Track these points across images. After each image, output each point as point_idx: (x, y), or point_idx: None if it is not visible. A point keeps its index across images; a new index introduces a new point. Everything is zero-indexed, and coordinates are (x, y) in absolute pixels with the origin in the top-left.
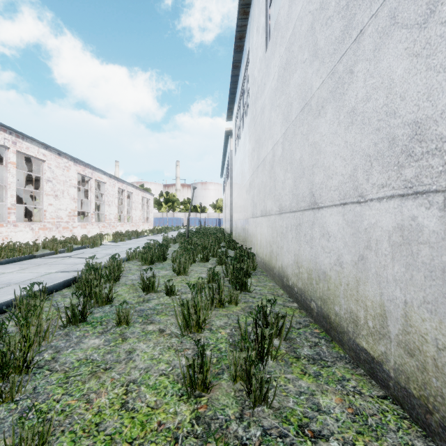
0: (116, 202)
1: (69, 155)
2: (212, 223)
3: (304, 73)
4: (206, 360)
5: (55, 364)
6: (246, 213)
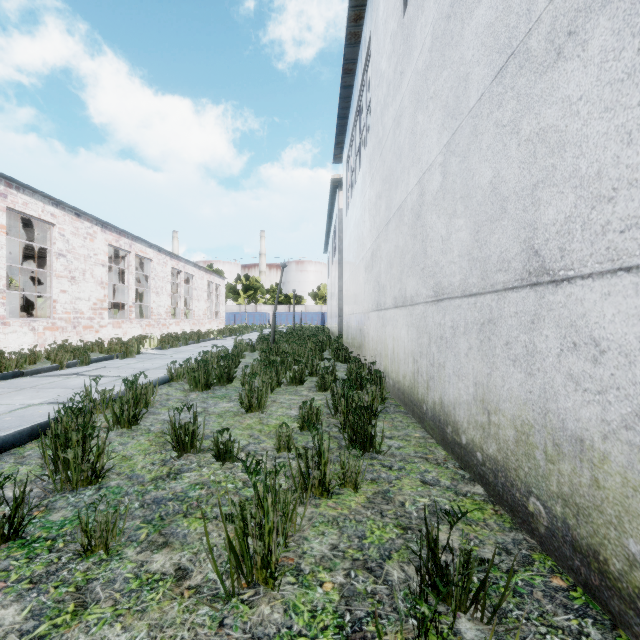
0: (168, 289)
1: (93, 216)
2: (312, 320)
3: None
4: None
5: None
6: (365, 304)
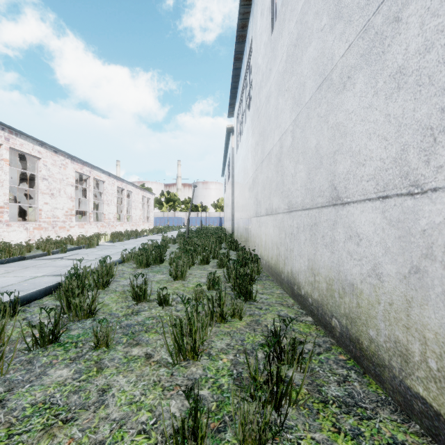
0: (115, 201)
1: (66, 152)
2: (214, 222)
3: (321, 43)
4: (201, 422)
5: (0, 411)
6: (249, 212)
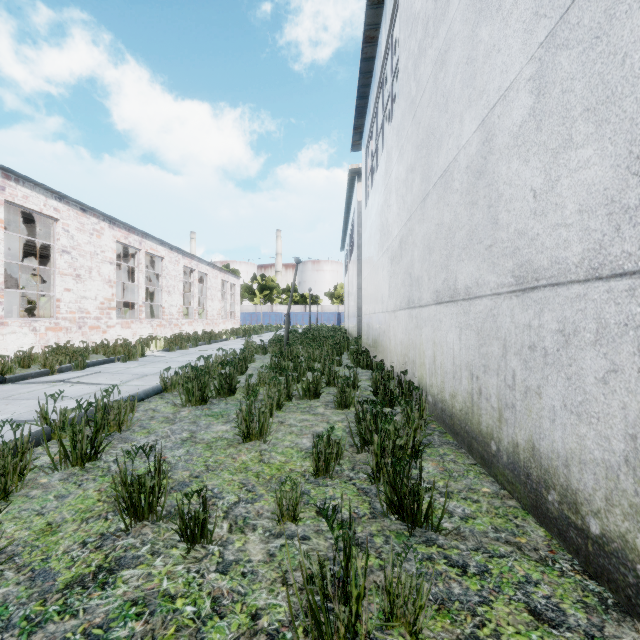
0: (180, 288)
1: (99, 211)
2: (329, 320)
3: None
4: None
5: None
6: (391, 301)
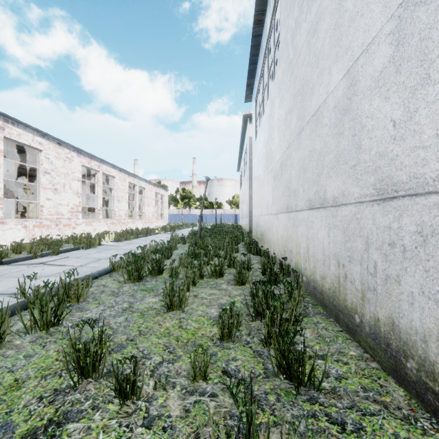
0: (126, 197)
1: (70, 144)
2: (229, 219)
3: None
4: None
5: None
6: (274, 207)
